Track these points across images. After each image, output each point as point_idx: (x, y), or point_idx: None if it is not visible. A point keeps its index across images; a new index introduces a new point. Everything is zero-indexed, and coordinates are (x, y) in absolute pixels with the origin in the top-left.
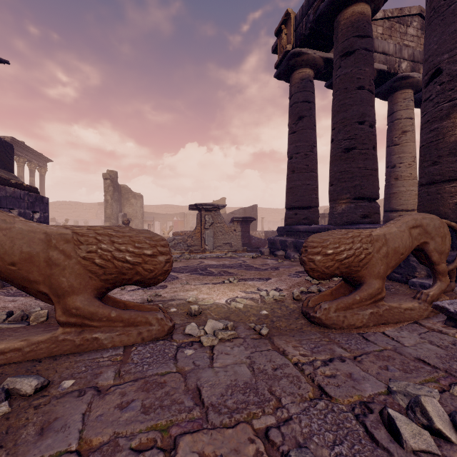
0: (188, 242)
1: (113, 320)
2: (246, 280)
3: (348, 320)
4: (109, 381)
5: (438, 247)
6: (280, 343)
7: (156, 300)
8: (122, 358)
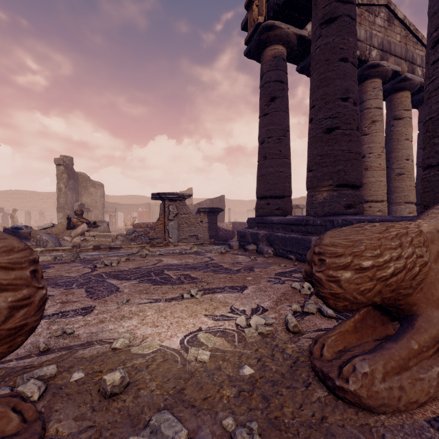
0: (150, 234)
1: None
2: (214, 291)
3: (407, 396)
4: None
5: None
6: None
7: (55, 348)
8: None
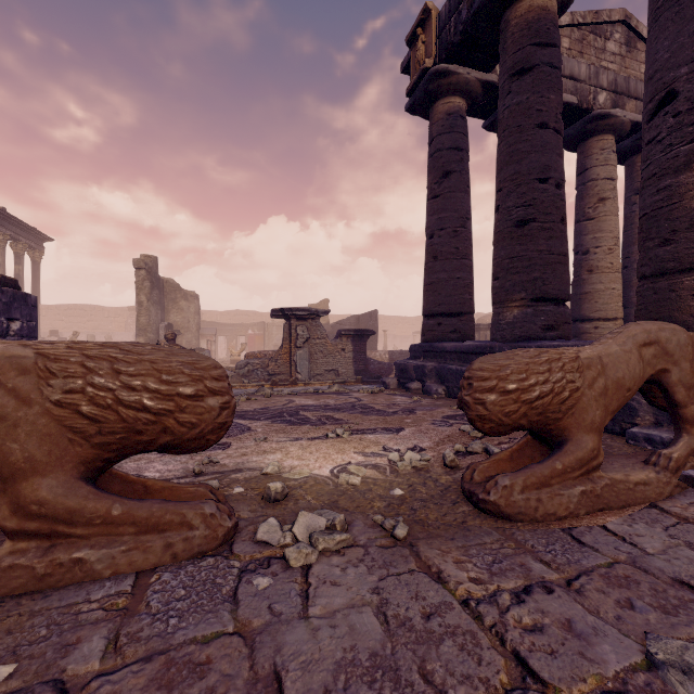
0: (269, 368)
1: (115, 522)
2: (364, 432)
3: (544, 507)
4: (91, 664)
5: (686, 378)
6: (431, 556)
7: (208, 472)
8: (128, 603)
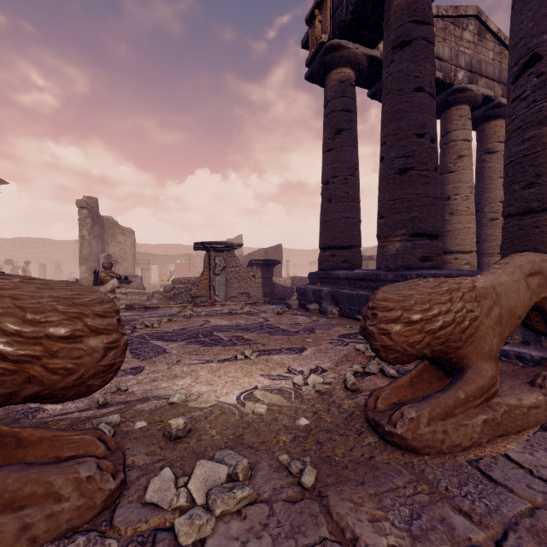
0: (192, 292)
1: None
2: (270, 352)
3: (450, 439)
4: None
5: None
6: (343, 512)
7: (113, 403)
8: None
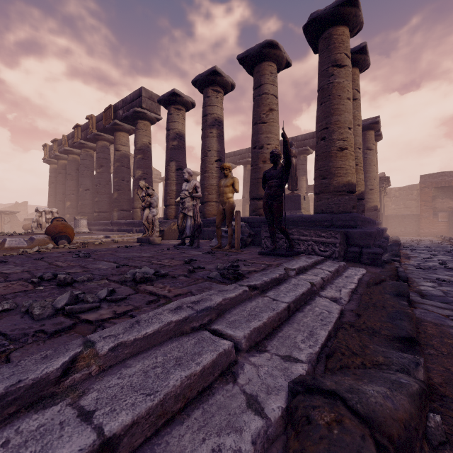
0: None
1: None
2: None
3: None
4: None
5: None
6: None
7: None
8: None
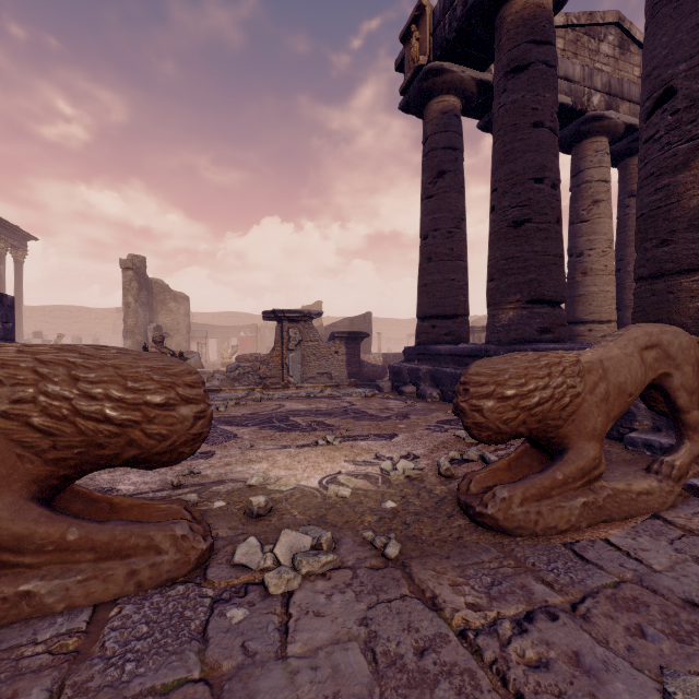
0: (261, 371)
1: (71, 548)
2: (356, 438)
3: (544, 520)
4: None
5: (688, 382)
6: (424, 578)
7: (188, 484)
8: (80, 644)
